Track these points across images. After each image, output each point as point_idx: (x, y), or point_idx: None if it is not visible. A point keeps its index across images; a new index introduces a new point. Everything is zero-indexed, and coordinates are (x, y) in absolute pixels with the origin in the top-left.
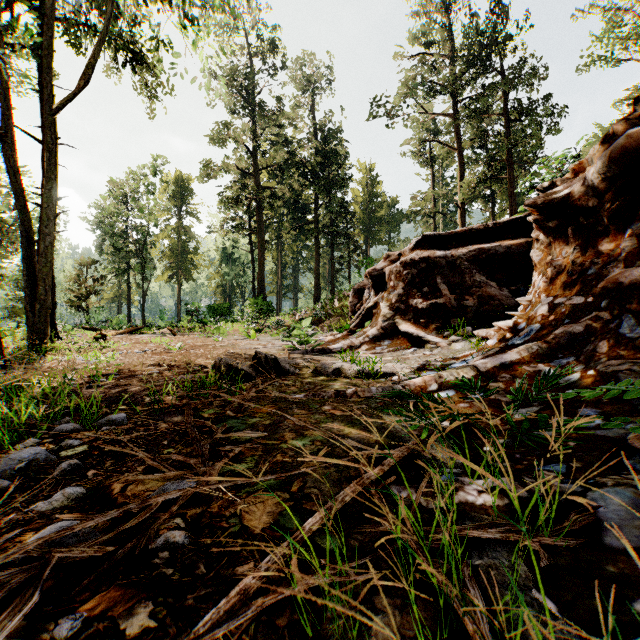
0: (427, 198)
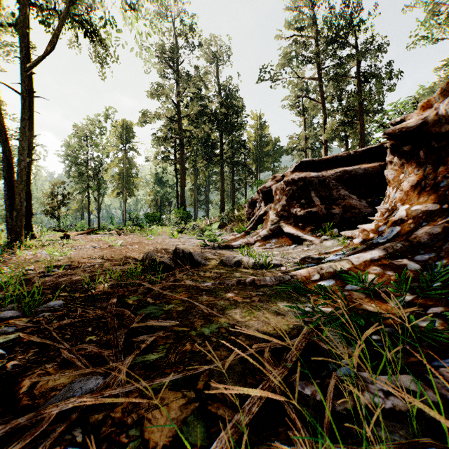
0: (300, 138)
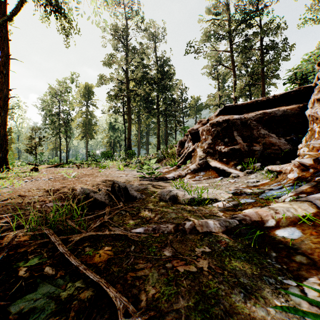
0: (215, 97)
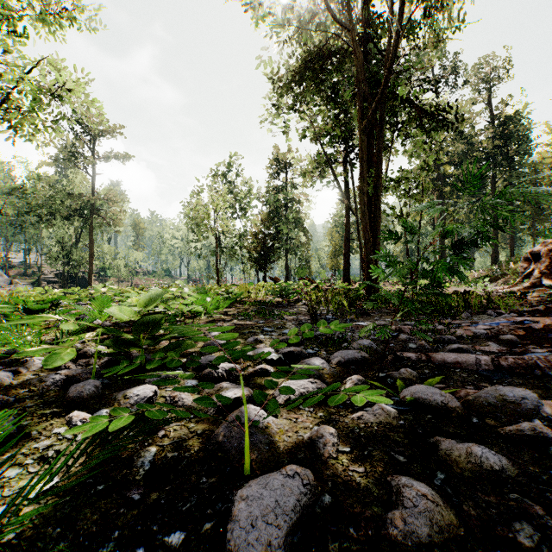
0: None
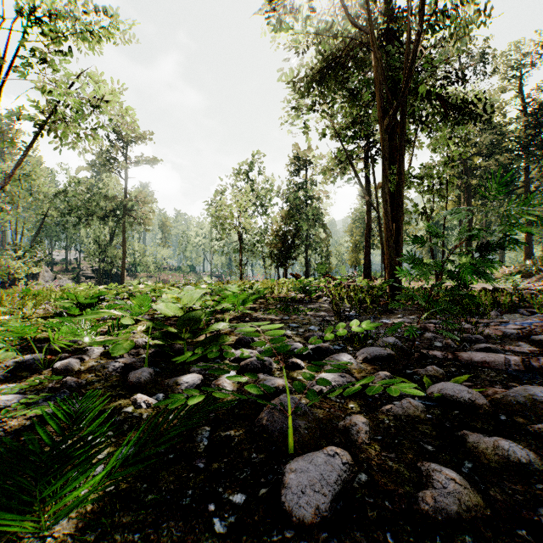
0: None
